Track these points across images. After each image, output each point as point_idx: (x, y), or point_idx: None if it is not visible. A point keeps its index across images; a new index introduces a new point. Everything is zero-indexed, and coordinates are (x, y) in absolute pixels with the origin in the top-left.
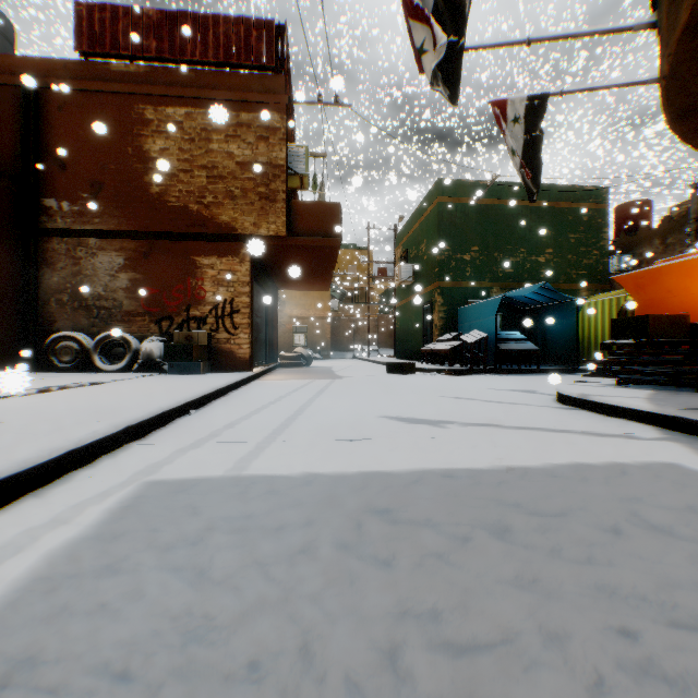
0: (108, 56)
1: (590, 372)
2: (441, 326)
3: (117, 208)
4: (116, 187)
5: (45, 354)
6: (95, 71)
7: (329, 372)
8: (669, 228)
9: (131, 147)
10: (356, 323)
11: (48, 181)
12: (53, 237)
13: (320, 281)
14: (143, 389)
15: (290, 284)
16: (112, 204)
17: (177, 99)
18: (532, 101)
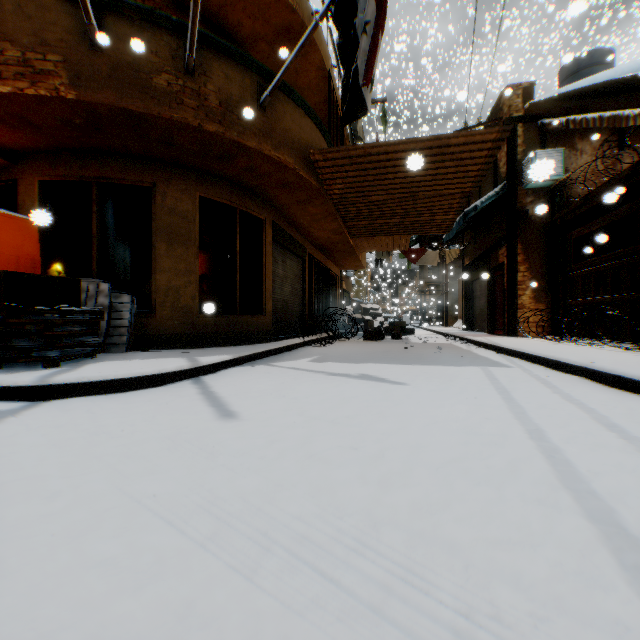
0: None
1: None
2: None
3: None
4: None
5: None
6: None
7: None
8: None
9: None
10: None
11: None
12: None
13: None
14: None
15: None
16: None
17: None
18: None
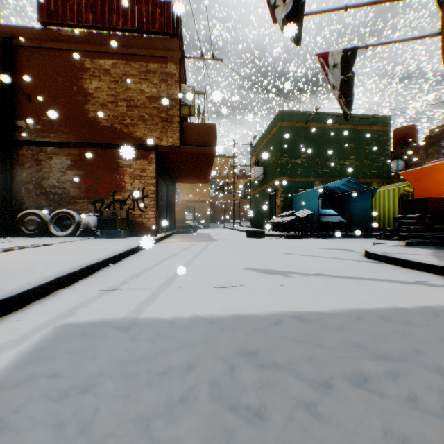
0: (60, 25)
1: (380, 236)
2: (281, 206)
3: (66, 127)
4: (65, 112)
5: (17, 225)
6: (51, 35)
7: (208, 237)
8: (429, 143)
9: (75, 86)
10: (225, 205)
11: (19, 109)
12: (23, 146)
13: (202, 177)
14: (78, 249)
15: (183, 179)
16: (63, 124)
17: (106, 54)
18: (346, 53)
